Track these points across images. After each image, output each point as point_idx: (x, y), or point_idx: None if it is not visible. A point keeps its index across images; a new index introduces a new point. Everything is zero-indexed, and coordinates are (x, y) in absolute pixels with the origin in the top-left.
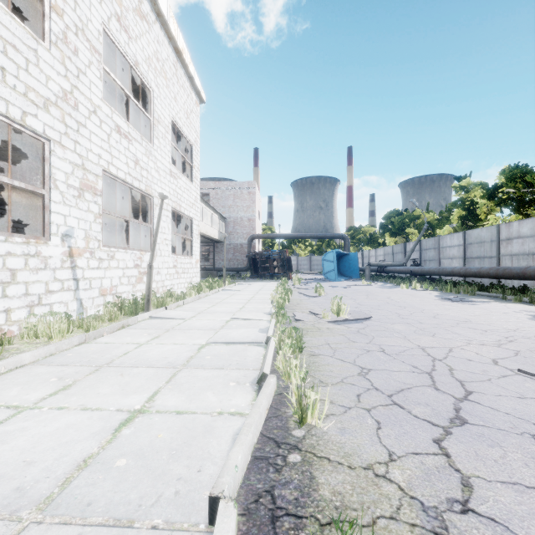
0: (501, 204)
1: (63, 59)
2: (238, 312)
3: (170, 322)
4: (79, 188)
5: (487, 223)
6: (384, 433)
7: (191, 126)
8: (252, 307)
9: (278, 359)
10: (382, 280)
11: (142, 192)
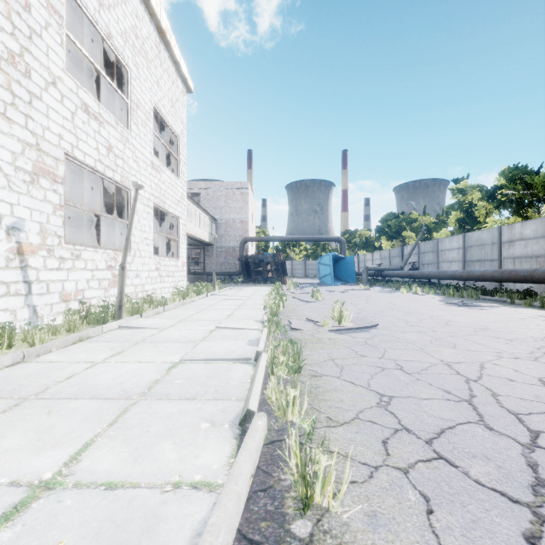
0: (500, 206)
1: (9, 13)
2: (225, 319)
3: (143, 332)
4: (32, 172)
5: (486, 226)
6: (440, 523)
7: (177, 116)
8: (241, 313)
9: (270, 387)
10: (380, 284)
11: (117, 184)
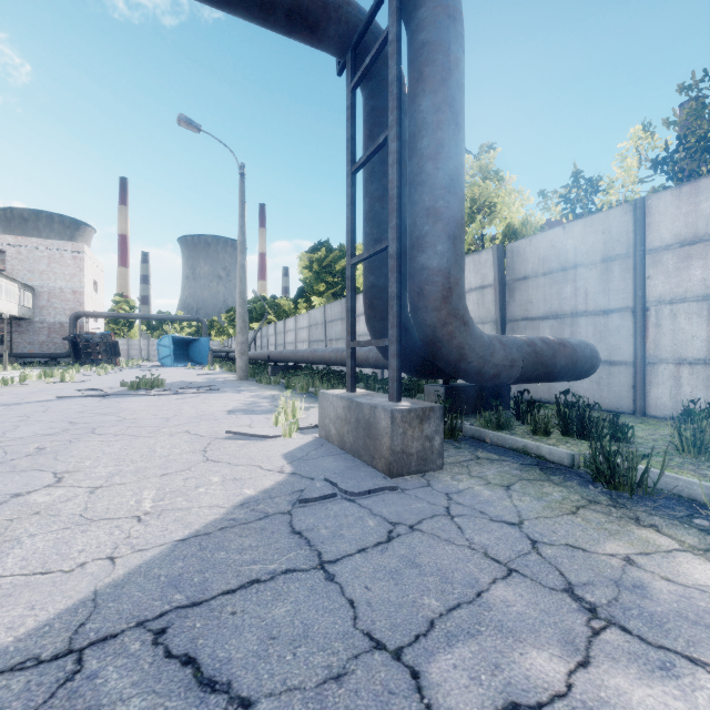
0: (308, 302)
1: None
2: None
3: None
4: None
5: None
6: None
7: None
8: None
9: None
10: None
11: None
